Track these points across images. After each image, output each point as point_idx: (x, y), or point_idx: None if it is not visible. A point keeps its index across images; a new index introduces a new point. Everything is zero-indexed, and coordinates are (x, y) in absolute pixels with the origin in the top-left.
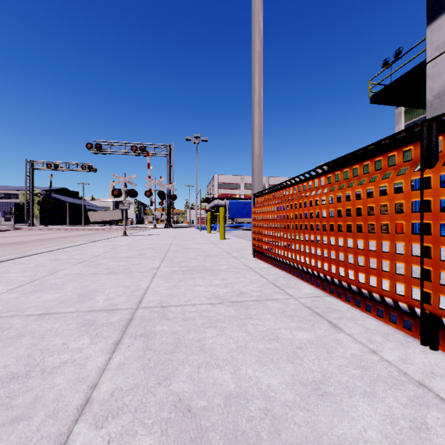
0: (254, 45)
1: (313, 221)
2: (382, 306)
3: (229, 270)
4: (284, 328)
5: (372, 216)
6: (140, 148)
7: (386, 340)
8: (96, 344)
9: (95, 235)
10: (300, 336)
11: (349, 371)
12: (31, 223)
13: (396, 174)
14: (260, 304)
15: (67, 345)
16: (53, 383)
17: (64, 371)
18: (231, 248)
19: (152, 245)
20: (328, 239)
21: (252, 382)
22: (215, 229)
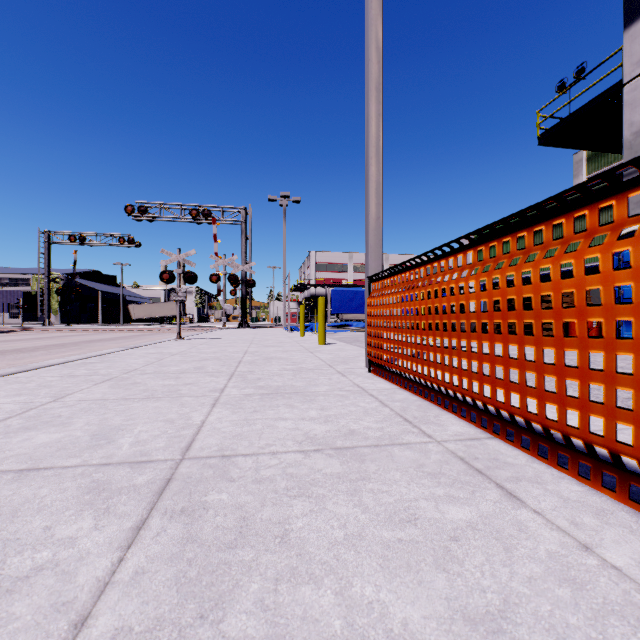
0: (369, 53)
1: (466, 318)
2: (589, 461)
3: (331, 394)
4: (425, 498)
5: (571, 309)
6: (203, 212)
7: (603, 523)
8: (103, 529)
9: (137, 338)
10: (452, 514)
11: (550, 591)
12: (47, 321)
13: (616, 237)
14: (382, 453)
15: (52, 532)
16: (7, 615)
17: (33, 588)
18: (335, 358)
19: (218, 354)
20: (491, 347)
21: (375, 616)
22: (312, 330)
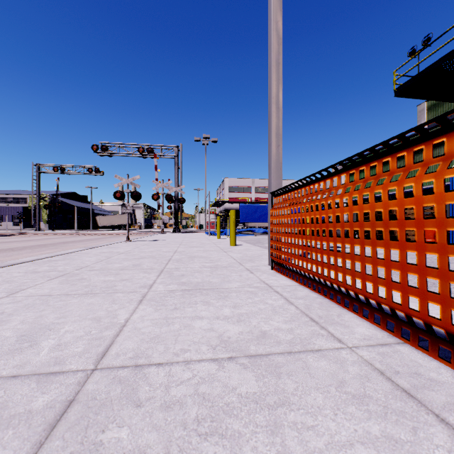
0: (271, 13)
1: (371, 226)
2: None
3: (242, 290)
4: (361, 442)
5: None
6: (147, 149)
7: None
8: None
9: (99, 240)
10: None
11: None
12: (38, 228)
13: None
14: (297, 364)
15: None
16: None
17: None
18: (244, 257)
19: (154, 253)
20: (402, 254)
21: None
22: (225, 234)
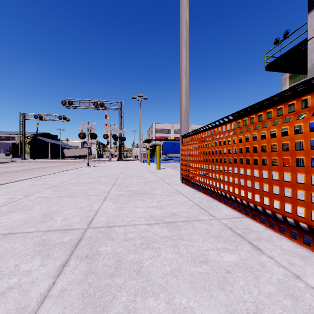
0: (182, 24)
1: (231, 156)
2: (296, 230)
3: (163, 194)
4: (212, 249)
5: (287, 152)
6: (100, 104)
7: (305, 263)
8: (45, 266)
9: (67, 166)
10: (226, 258)
11: (280, 301)
12: (23, 157)
13: (311, 114)
14: (189, 225)
15: (19, 267)
16: None
17: (7, 299)
18: (165, 176)
19: (107, 174)
20: (244, 171)
21: None
22: (153, 162)
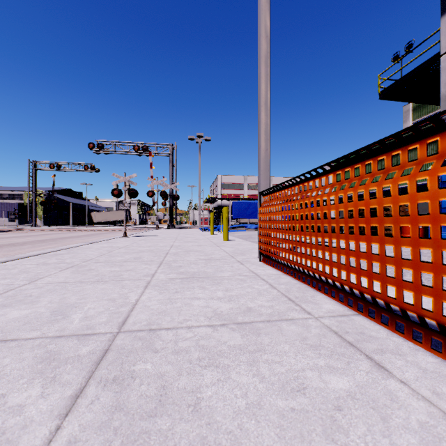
0: (260, 30)
1: (336, 222)
2: (440, 337)
3: (233, 278)
4: (310, 369)
5: (425, 216)
6: (143, 148)
7: None
8: (47, 397)
9: (96, 236)
10: (334, 383)
11: None
12: (34, 224)
13: None
14: (273, 327)
15: (5, 400)
16: None
17: None
18: (235, 251)
19: (151, 247)
20: (356, 245)
21: None
22: (219, 230)
